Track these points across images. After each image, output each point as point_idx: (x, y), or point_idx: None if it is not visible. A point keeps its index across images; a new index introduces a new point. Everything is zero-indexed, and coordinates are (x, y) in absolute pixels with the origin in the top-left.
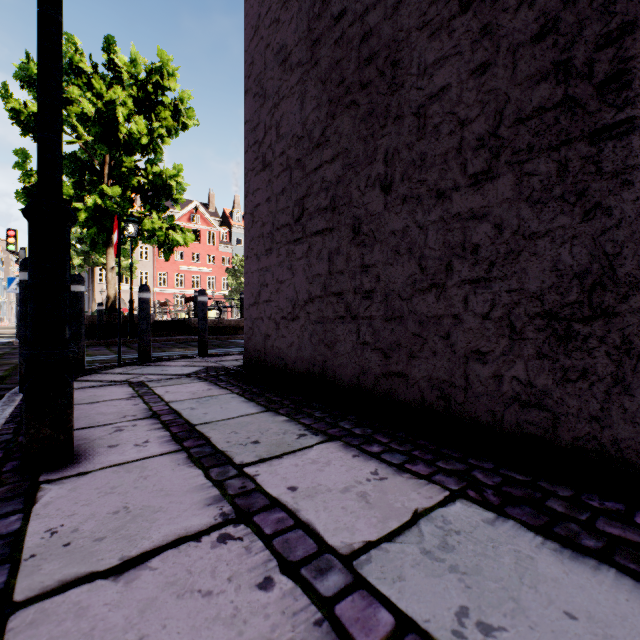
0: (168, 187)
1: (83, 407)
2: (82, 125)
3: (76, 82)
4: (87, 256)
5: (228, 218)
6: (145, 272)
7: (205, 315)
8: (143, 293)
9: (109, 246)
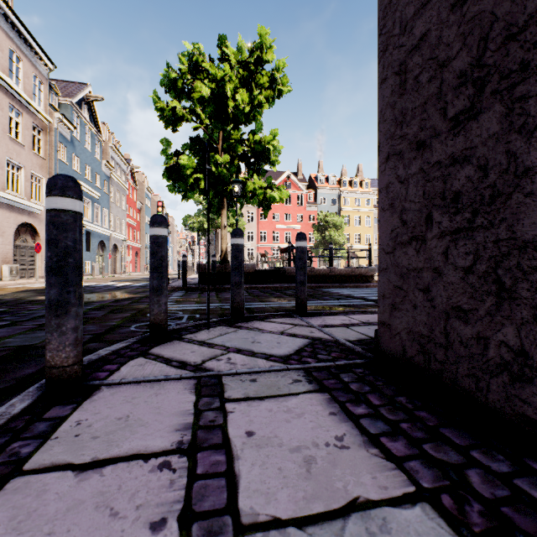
0: (266, 152)
1: (51, 497)
2: (201, 108)
3: (199, 77)
4: (212, 221)
5: (313, 182)
6: (251, 232)
7: (304, 264)
8: (235, 238)
9: (222, 208)
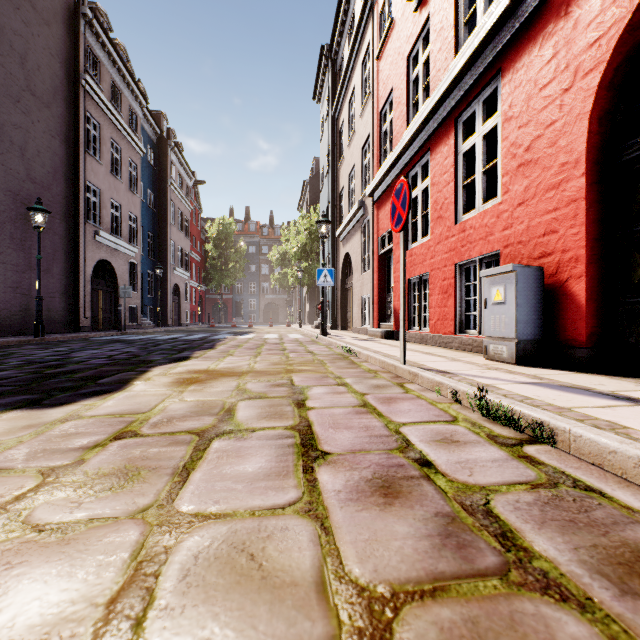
0: None
1: (6, 339)
2: None
3: None
4: None
5: None
6: None
7: None
8: None
9: None
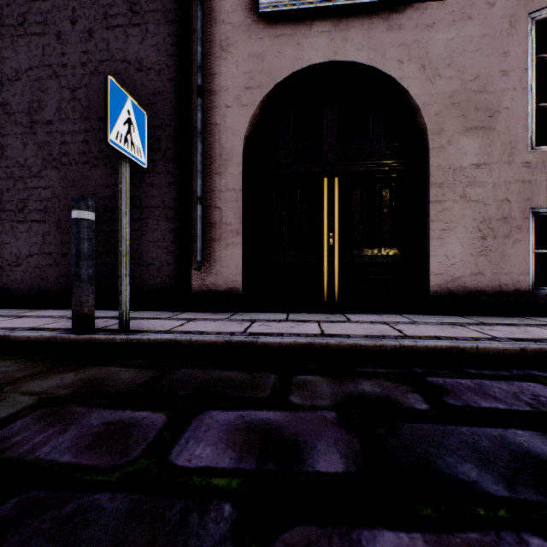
0: None
1: None
2: None
3: None
4: None
5: None
6: None
7: None
8: None
9: None
